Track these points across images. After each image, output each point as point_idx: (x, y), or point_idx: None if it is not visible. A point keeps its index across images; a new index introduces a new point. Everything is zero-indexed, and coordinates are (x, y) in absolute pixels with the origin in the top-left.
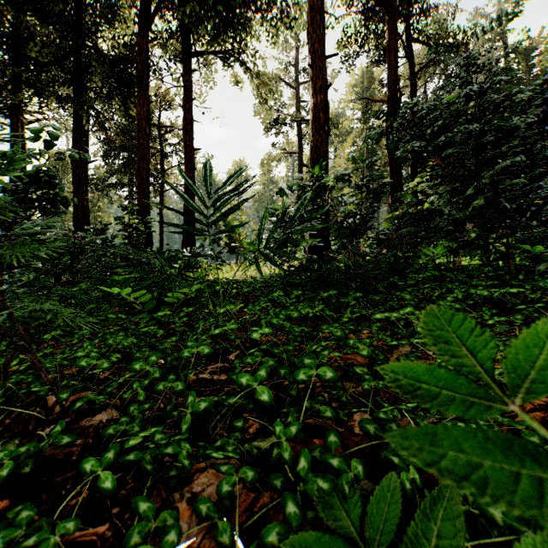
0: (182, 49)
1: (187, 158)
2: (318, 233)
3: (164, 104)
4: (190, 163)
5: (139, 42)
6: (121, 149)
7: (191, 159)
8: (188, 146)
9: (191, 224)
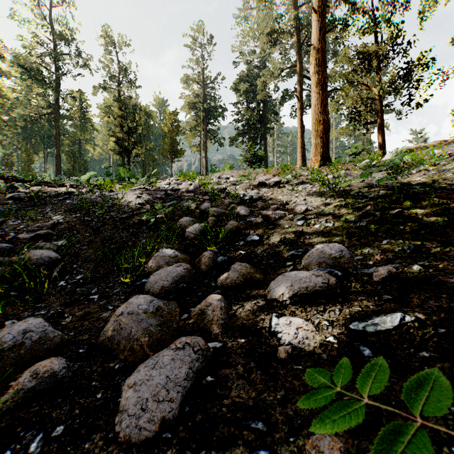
0: None
1: None
2: None
3: None
4: None
5: None
6: None
7: None
8: None
9: None
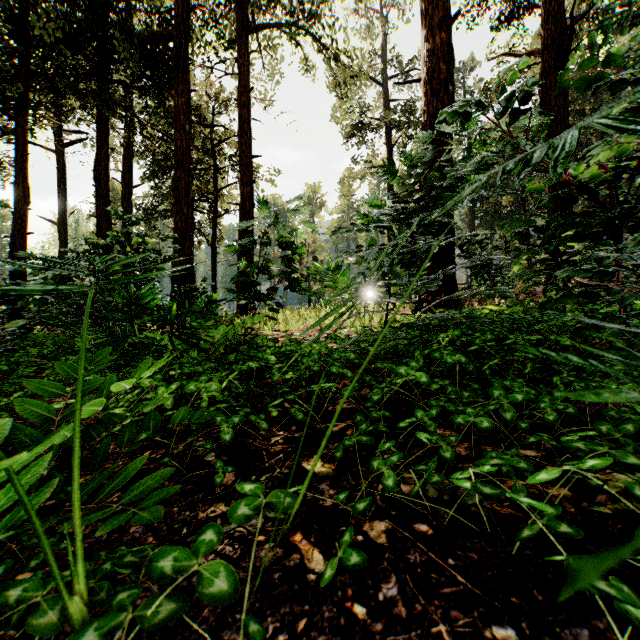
0: (237, 23)
1: (243, 168)
2: (436, 258)
3: (218, 105)
4: (247, 175)
5: (177, 8)
6: (169, 169)
7: (248, 169)
8: (244, 152)
9: (248, 256)
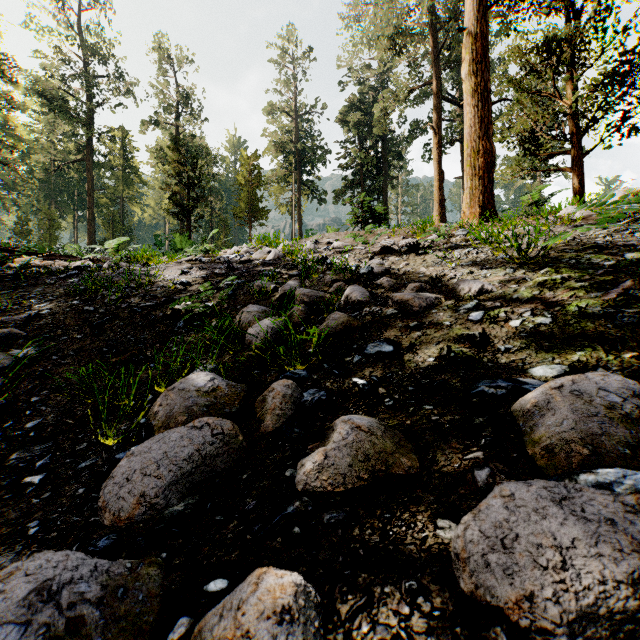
0: None
1: None
2: None
3: None
4: None
5: None
6: None
7: None
8: None
9: None
